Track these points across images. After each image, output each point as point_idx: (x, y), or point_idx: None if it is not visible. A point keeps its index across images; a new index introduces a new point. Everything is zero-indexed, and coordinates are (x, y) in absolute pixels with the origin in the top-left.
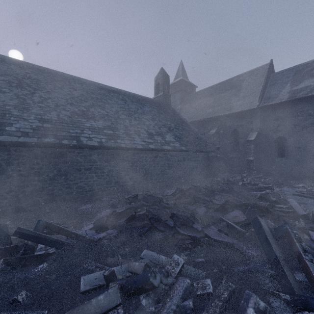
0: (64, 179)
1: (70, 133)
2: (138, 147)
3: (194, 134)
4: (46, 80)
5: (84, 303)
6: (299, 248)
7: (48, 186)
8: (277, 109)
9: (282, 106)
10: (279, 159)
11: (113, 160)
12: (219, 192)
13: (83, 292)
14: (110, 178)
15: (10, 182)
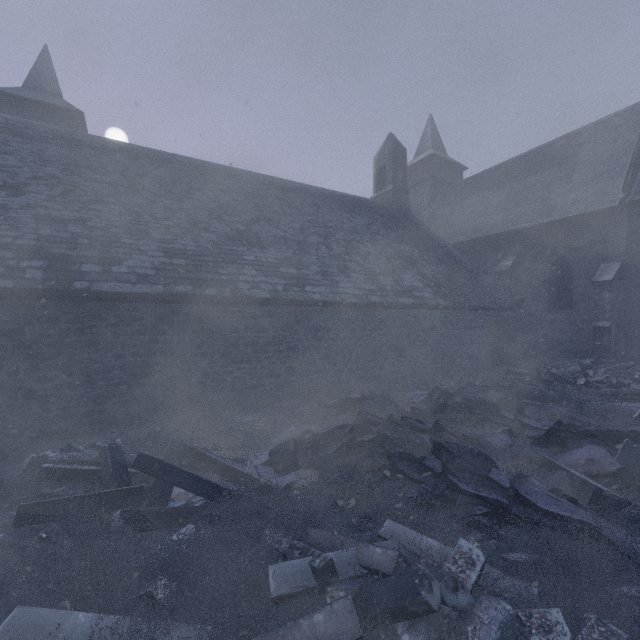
0: (208, 363)
1: (219, 274)
2: (346, 301)
3: (463, 271)
4: (174, 176)
5: (285, 625)
6: None
7: (181, 375)
8: None
9: None
10: None
11: (297, 326)
12: (532, 400)
13: (276, 599)
14: (292, 363)
15: (120, 367)
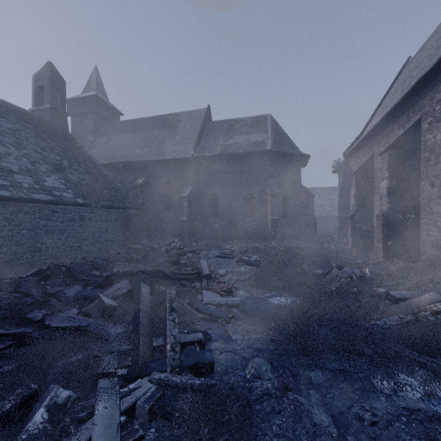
0: None
1: None
2: None
3: (106, 182)
4: None
5: None
6: (167, 309)
7: None
8: (211, 163)
9: (215, 160)
10: (213, 220)
11: None
12: (124, 262)
13: None
14: None
15: None
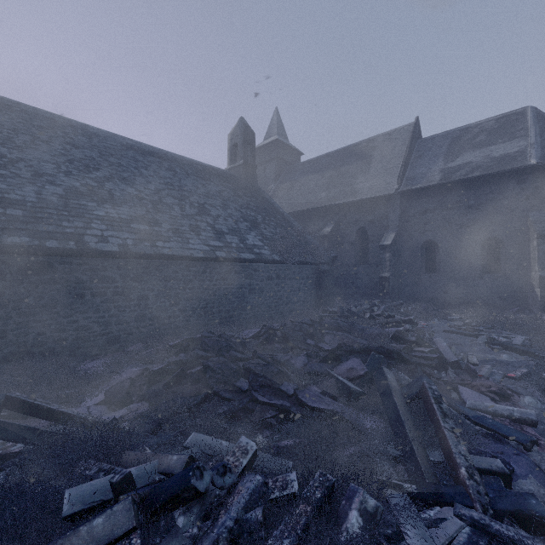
0: (49, 314)
1: (64, 227)
2: (195, 256)
3: (295, 234)
4: (16, 124)
5: (64, 535)
6: (437, 411)
7: (15, 327)
8: (424, 197)
9: (431, 192)
10: (427, 276)
11: (148, 277)
12: (331, 330)
13: (68, 517)
14: (142, 310)
15: None
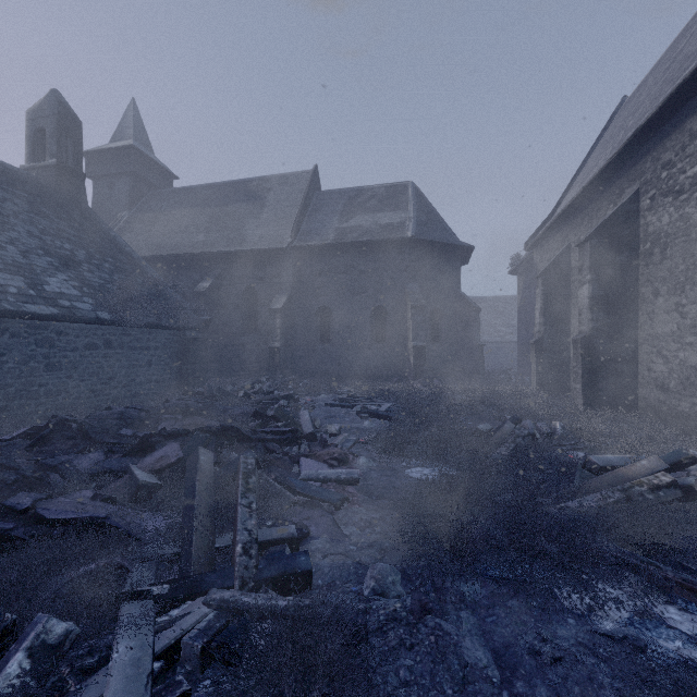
0: None
1: None
2: None
3: (149, 285)
4: None
5: None
6: (240, 488)
7: None
8: (319, 257)
9: (326, 253)
10: (322, 347)
11: None
12: (175, 415)
13: None
14: None
15: None
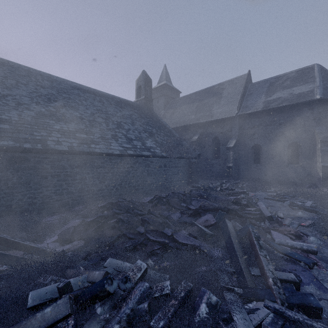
0: (25, 188)
1: (35, 135)
2: (114, 153)
3: (176, 140)
4: (6, 74)
5: (27, 318)
6: (256, 245)
7: (5, 196)
8: (253, 118)
9: (257, 115)
10: (255, 166)
11: (86, 166)
12: (196, 198)
13: (31, 308)
14: (82, 186)
15: None
